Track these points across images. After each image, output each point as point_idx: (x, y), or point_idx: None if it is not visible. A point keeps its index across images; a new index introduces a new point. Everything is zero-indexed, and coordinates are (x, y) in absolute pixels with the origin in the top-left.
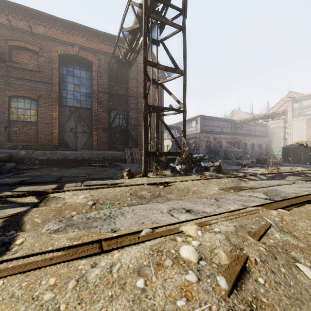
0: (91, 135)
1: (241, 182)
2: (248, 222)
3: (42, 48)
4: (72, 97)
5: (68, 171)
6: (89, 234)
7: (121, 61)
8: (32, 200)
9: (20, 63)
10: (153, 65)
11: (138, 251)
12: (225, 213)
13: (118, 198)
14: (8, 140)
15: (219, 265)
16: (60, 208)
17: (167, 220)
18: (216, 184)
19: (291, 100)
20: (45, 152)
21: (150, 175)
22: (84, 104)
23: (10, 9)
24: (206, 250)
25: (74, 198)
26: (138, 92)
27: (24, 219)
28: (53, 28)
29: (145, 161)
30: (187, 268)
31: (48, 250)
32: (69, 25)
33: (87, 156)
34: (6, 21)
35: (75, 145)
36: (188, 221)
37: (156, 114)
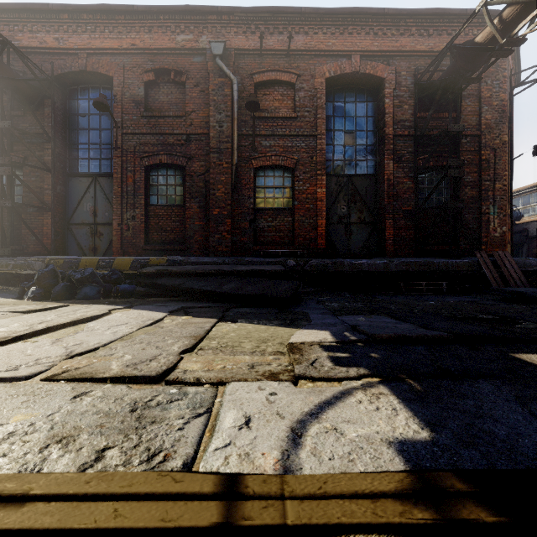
0: (374, 227)
1: None
2: None
3: (300, 75)
4: (341, 158)
5: (396, 301)
6: None
7: (485, 46)
8: None
9: (268, 110)
10: None
11: None
12: None
13: None
14: (253, 243)
15: None
16: None
17: None
18: None
19: None
20: (325, 262)
21: None
22: (362, 167)
23: (258, 21)
24: None
25: None
26: (481, 123)
27: None
28: (319, 32)
29: None
30: None
31: None
32: (345, 17)
33: (398, 269)
34: (252, 44)
35: (346, 247)
36: None
37: None
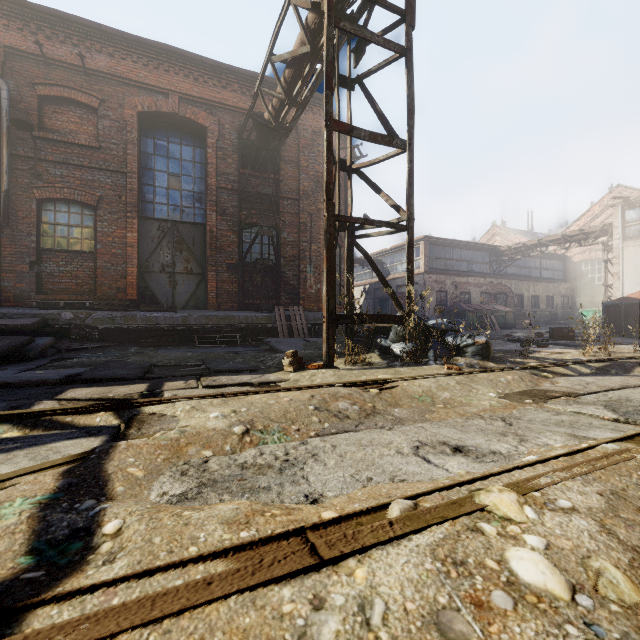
0: (203, 279)
1: (541, 381)
2: (626, 484)
3: (104, 100)
4: (164, 202)
5: (161, 354)
6: (263, 511)
7: (268, 125)
8: (108, 422)
9: (60, 132)
10: (345, 131)
11: (408, 564)
12: (556, 459)
13: (293, 418)
14: (37, 290)
15: (622, 606)
16: (177, 441)
17: (422, 473)
18: (489, 385)
19: (620, 204)
20: (113, 315)
21: (339, 364)
22: (189, 214)
23: (41, 21)
24: (568, 560)
25: (198, 419)
26: (300, 188)
27: (107, 469)
28: (128, 59)
29: (328, 333)
30: (557, 619)
31: (192, 557)
32: (159, 51)
33: (198, 322)
34: (32, 46)
35: (170, 299)
36: (483, 480)
37: (347, 234)
